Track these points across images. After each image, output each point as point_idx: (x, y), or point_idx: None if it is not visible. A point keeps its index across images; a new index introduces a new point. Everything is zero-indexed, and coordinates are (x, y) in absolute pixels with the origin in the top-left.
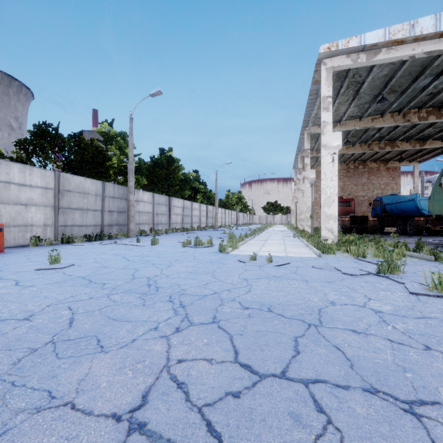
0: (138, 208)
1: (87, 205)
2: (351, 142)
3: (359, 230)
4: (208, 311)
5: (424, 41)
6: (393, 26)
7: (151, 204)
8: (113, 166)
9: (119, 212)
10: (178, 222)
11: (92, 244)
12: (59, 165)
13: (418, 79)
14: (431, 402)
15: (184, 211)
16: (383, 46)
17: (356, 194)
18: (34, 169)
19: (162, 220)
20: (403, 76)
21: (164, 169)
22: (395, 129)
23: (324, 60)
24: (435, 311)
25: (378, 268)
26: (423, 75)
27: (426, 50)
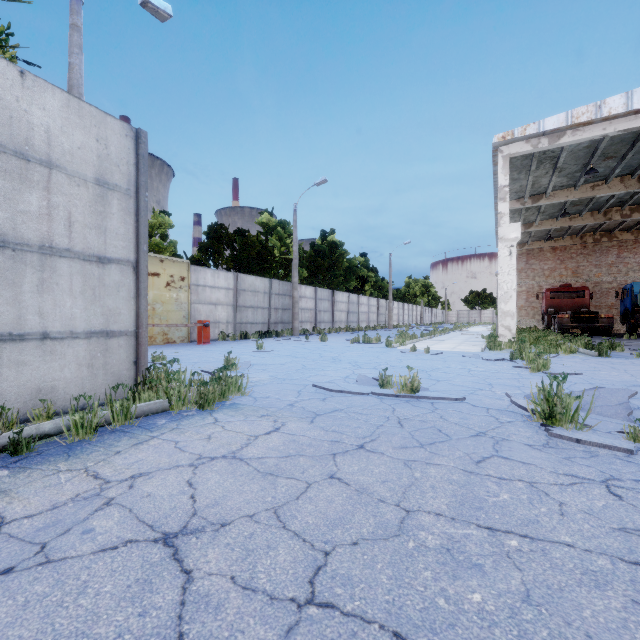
0: (301, 304)
1: (257, 303)
2: (576, 211)
3: (590, 332)
4: (371, 366)
5: (617, 119)
6: (576, 109)
7: (314, 300)
8: (275, 260)
9: (283, 309)
10: (342, 320)
11: (266, 340)
12: (229, 264)
13: (635, 146)
14: (448, 380)
15: (349, 307)
16: (566, 128)
17: (597, 280)
18: (220, 273)
19: (324, 318)
20: (613, 144)
21: (325, 256)
22: (638, 193)
23: (500, 148)
24: (509, 371)
25: (511, 355)
26: (638, 142)
27: (620, 128)
